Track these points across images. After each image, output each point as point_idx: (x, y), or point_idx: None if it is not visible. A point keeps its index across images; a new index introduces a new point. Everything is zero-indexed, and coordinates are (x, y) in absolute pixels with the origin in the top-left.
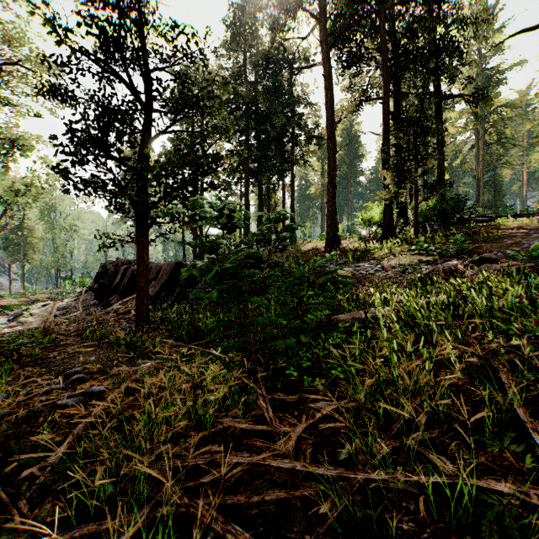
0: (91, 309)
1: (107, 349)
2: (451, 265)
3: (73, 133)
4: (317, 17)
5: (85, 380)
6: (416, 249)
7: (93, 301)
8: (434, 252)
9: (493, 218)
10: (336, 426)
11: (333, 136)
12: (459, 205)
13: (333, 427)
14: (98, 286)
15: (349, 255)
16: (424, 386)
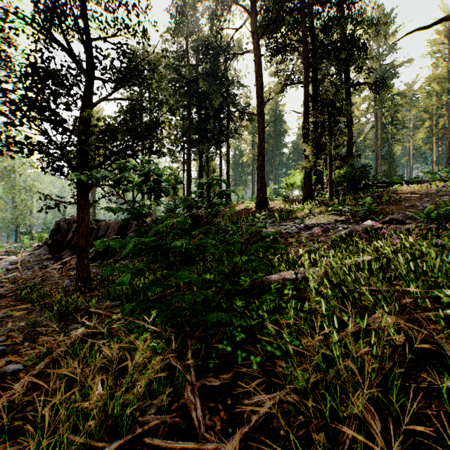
0: (44, 263)
1: (42, 311)
2: (367, 226)
3: (5, 93)
4: (248, 11)
5: (5, 353)
6: (332, 210)
7: (46, 255)
8: (348, 213)
9: (389, 184)
10: (274, 424)
11: (262, 113)
12: (364, 174)
13: (271, 425)
14: (51, 242)
15: (276, 215)
16: (370, 372)
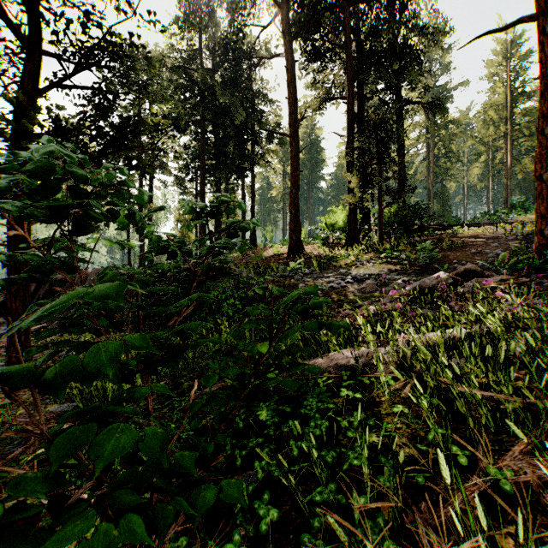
0: None
1: None
2: (440, 279)
3: None
4: (279, 4)
5: None
6: (383, 257)
7: None
8: (405, 260)
9: (446, 227)
10: None
11: (296, 133)
12: (419, 213)
13: None
14: (5, 299)
15: (314, 263)
16: None
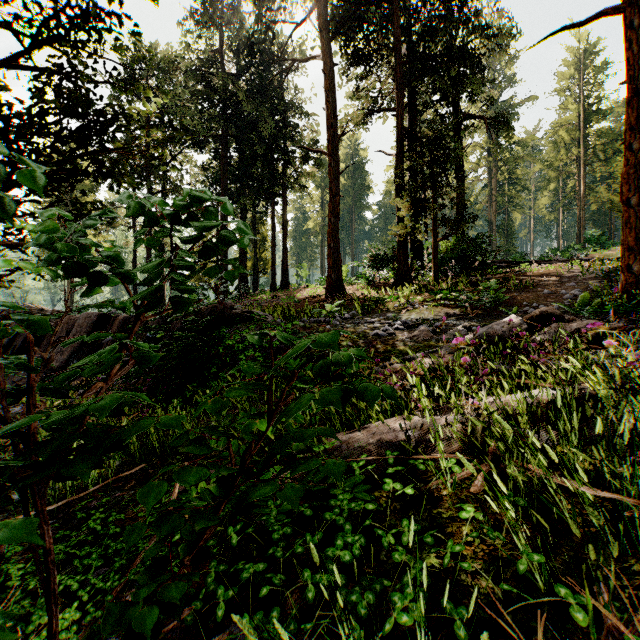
0: None
1: None
2: (512, 325)
3: None
4: None
5: None
6: (439, 299)
7: None
8: (466, 303)
9: (511, 264)
10: None
11: (335, 151)
12: (480, 247)
13: None
14: None
15: (356, 305)
16: None
